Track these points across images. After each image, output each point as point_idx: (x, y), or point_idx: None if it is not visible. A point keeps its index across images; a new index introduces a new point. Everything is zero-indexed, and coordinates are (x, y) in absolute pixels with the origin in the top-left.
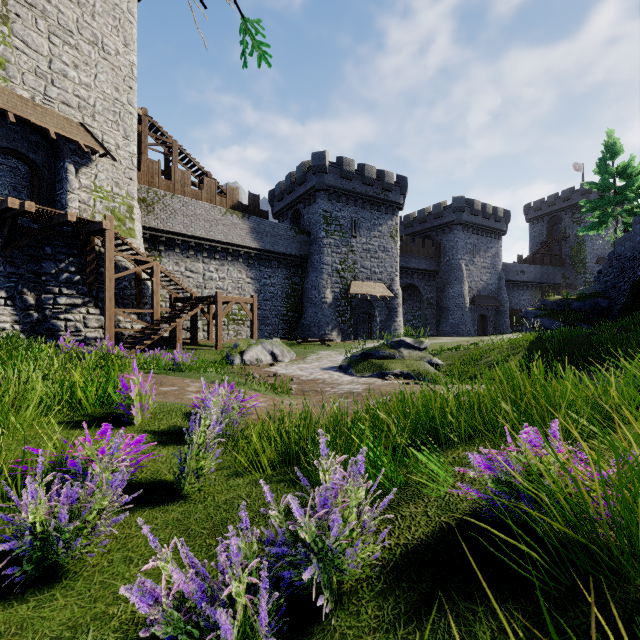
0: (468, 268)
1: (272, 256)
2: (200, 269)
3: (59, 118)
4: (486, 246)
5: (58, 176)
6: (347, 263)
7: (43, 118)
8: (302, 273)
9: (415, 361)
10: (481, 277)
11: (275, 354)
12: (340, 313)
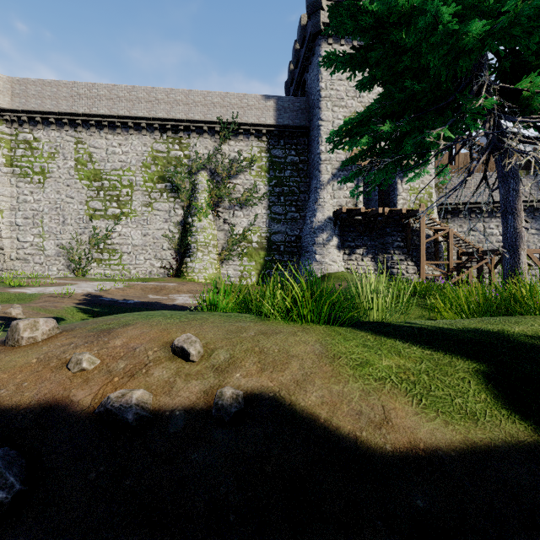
0: None
1: None
2: (480, 228)
3: None
4: None
5: (391, 187)
6: None
7: None
8: None
9: None
10: None
11: None
12: None
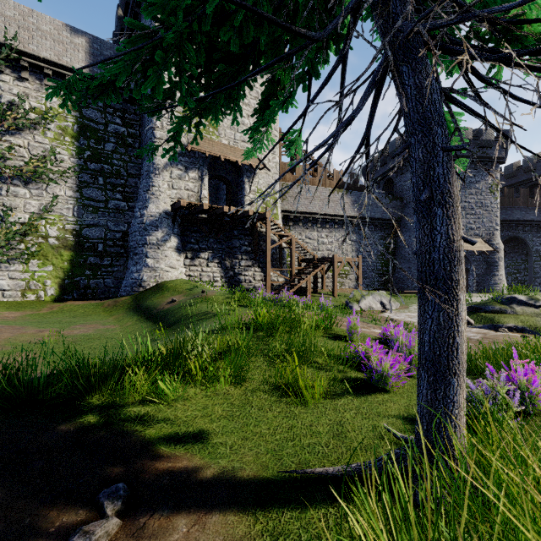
0: None
1: (369, 221)
2: (315, 236)
3: (241, 151)
4: None
5: (239, 187)
6: None
7: (234, 154)
8: (395, 233)
9: (530, 317)
10: None
11: (383, 303)
12: None
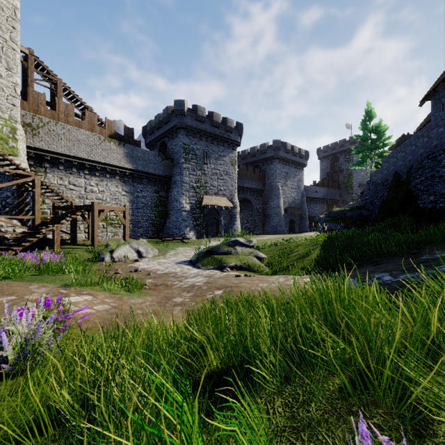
0: (283, 188)
1: (143, 175)
2: (82, 183)
3: None
4: (294, 174)
5: None
6: (201, 182)
7: None
8: (167, 189)
9: (246, 256)
10: (291, 194)
11: (140, 251)
12: (195, 218)
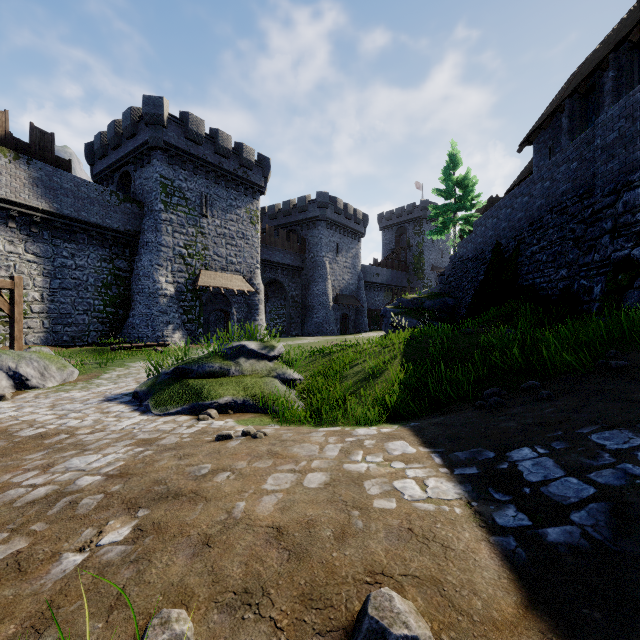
0: (332, 266)
1: (77, 226)
2: None
3: None
4: (348, 246)
5: None
6: (195, 247)
7: None
8: (131, 255)
9: (259, 378)
10: (343, 276)
11: (22, 375)
12: (186, 309)
